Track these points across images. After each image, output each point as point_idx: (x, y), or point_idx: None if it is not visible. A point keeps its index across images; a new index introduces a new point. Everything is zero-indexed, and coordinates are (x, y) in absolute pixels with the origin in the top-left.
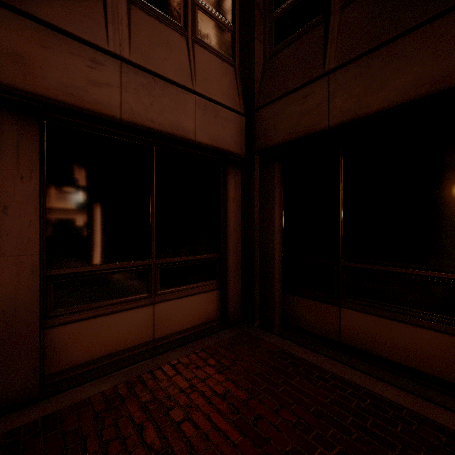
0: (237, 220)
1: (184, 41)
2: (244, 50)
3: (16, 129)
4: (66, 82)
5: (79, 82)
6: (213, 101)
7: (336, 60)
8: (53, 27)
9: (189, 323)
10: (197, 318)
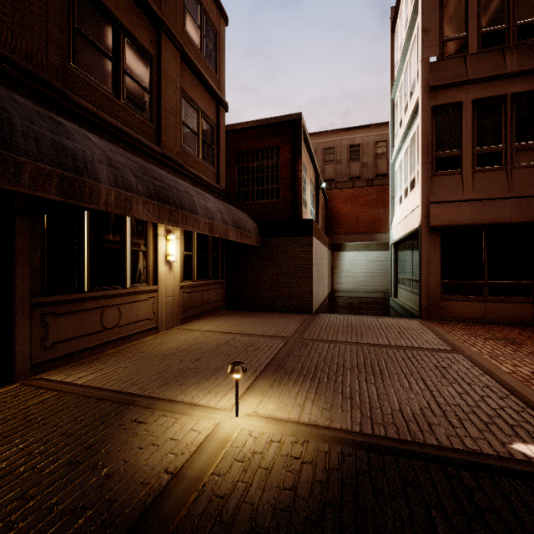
0: None
1: (504, 172)
2: None
3: (434, 237)
4: (449, 218)
5: (453, 216)
6: (526, 197)
7: None
8: (445, 202)
9: (508, 317)
10: (515, 316)
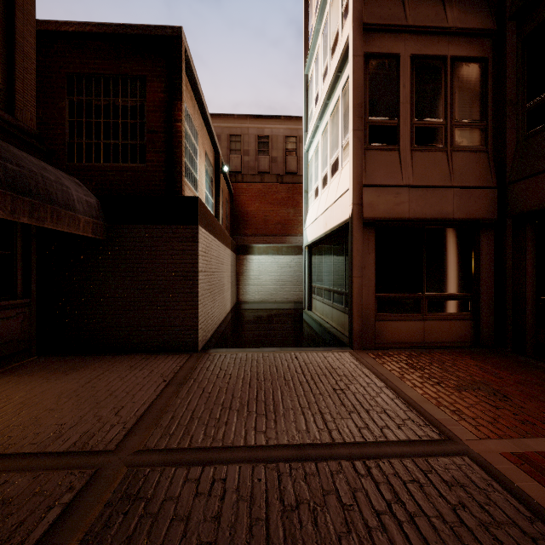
0: (490, 269)
1: (444, 155)
2: (496, 137)
3: (367, 234)
4: (386, 208)
5: (391, 206)
6: (467, 187)
7: None
8: (381, 185)
9: (447, 338)
10: (454, 336)
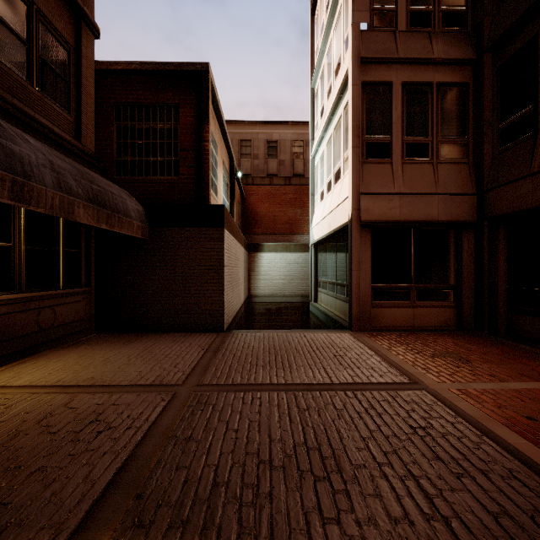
0: (470, 263)
1: (431, 167)
2: (476, 151)
3: (365, 234)
4: (380, 212)
5: (384, 210)
6: (450, 194)
7: (537, 167)
8: (376, 193)
9: (434, 323)
10: (440, 321)
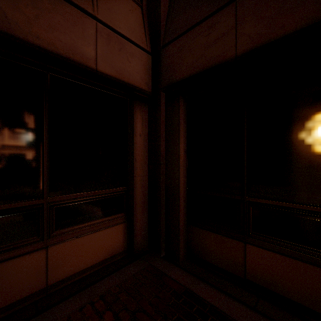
0: (144, 154)
1: None
2: None
3: None
4: None
5: None
6: (118, 33)
7: None
8: None
9: (92, 261)
10: (102, 253)
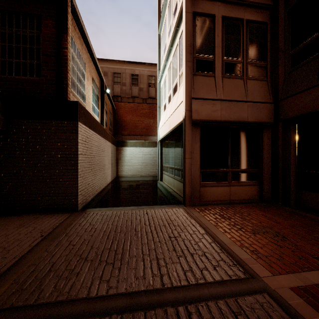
0: (269, 153)
1: (242, 81)
2: (272, 72)
3: (195, 130)
4: (206, 113)
5: (210, 112)
6: (256, 102)
7: None
8: (203, 99)
9: (244, 197)
10: (248, 196)
